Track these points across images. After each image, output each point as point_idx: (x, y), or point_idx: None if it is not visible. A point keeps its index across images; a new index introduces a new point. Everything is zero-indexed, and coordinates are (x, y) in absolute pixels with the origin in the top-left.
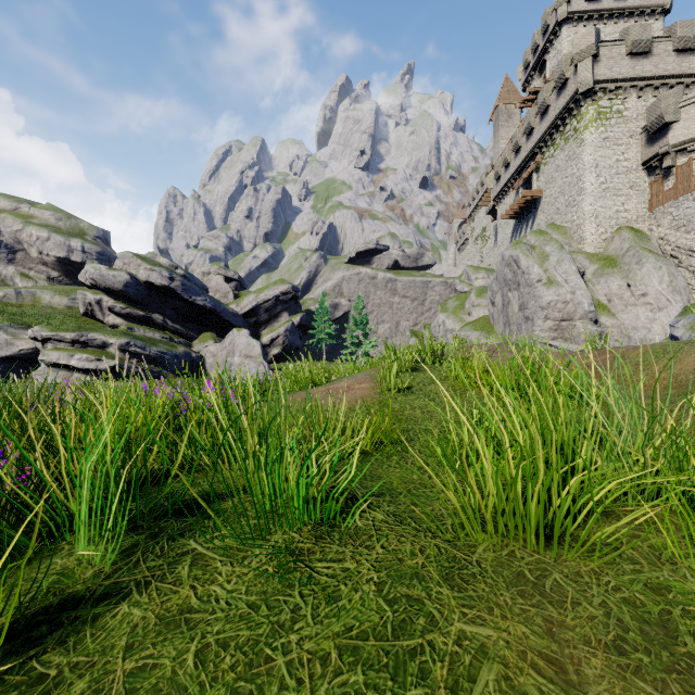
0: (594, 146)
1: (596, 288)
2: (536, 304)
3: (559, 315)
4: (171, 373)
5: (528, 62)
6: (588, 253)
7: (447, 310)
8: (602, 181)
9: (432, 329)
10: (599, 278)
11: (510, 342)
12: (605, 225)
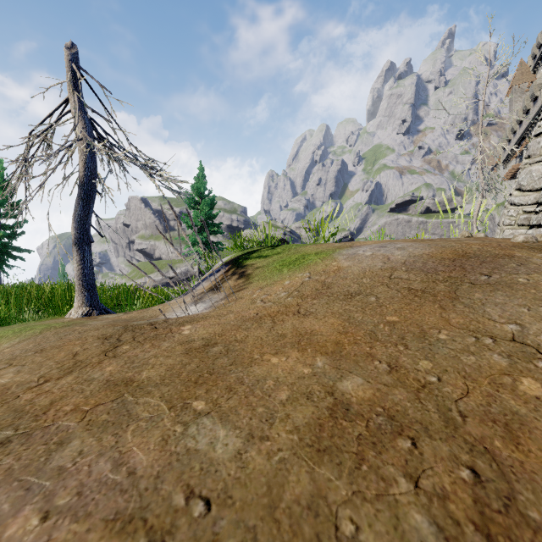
0: None
1: None
2: None
3: None
4: None
5: (534, 55)
6: None
7: None
8: None
9: None
10: None
11: None
12: None
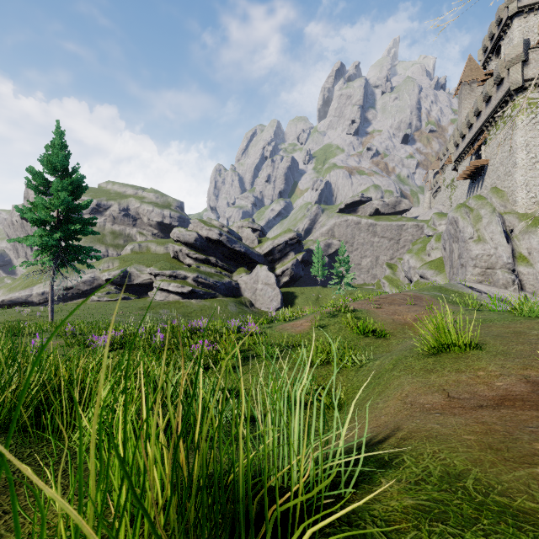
0: (525, 129)
1: (520, 243)
2: (468, 255)
3: (485, 264)
4: (220, 294)
5: (486, 47)
6: (519, 213)
7: (412, 251)
8: (532, 157)
9: (401, 265)
10: (524, 235)
11: (438, 286)
12: (535, 191)
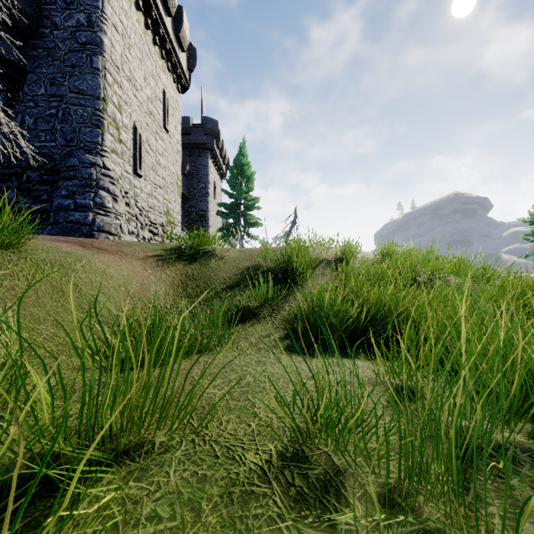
0: None
1: None
2: None
3: None
4: None
5: None
6: None
7: None
8: None
9: None
10: None
11: None
12: None
